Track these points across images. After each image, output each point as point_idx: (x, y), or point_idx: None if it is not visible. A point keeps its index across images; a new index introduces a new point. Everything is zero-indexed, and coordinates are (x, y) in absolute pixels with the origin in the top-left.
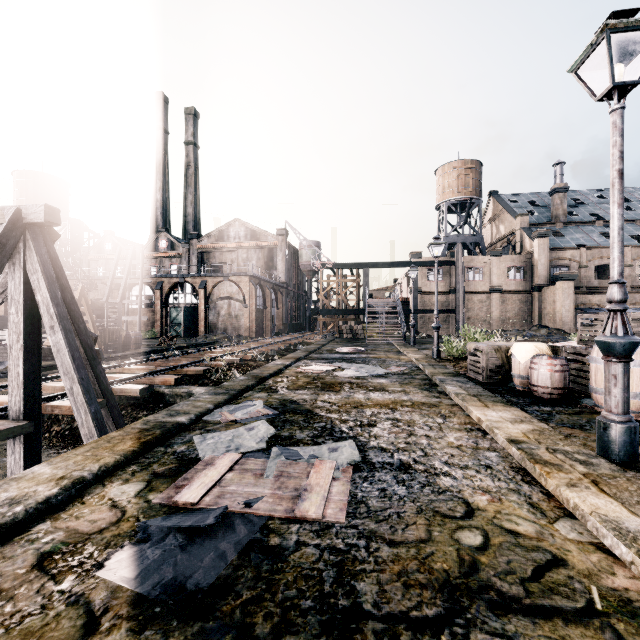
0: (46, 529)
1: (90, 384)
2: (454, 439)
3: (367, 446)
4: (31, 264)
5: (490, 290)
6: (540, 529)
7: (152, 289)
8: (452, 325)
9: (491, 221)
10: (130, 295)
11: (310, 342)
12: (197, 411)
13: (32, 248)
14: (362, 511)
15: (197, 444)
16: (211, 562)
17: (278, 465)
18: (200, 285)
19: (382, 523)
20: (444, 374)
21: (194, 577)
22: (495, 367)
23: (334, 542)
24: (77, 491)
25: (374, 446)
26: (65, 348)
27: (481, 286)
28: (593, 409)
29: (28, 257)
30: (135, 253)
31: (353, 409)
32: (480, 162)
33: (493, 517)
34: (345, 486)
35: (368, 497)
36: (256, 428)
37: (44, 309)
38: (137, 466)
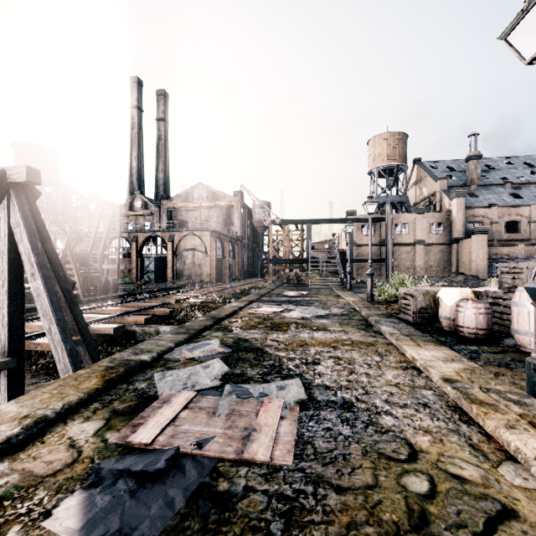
0: (2, 471)
1: (66, 324)
2: (392, 377)
3: (312, 384)
4: (14, 219)
5: (415, 242)
6: (485, 474)
7: (129, 242)
8: (382, 272)
9: (415, 184)
10: (110, 247)
11: (261, 287)
12: (159, 349)
13: (15, 204)
14: (309, 452)
15: (157, 381)
16: (158, 511)
17: (230, 403)
18: (169, 238)
19: (329, 466)
20: (378, 315)
21: (140, 529)
22: (424, 309)
23: (282, 488)
24: (39, 430)
25: (319, 384)
26: (44, 293)
27: (407, 239)
28: (515, 348)
29: (12, 212)
30: (115, 212)
31: (299, 347)
32: (406, 134)
33: (437, 460)
34: (292, 425)
35: (314, 437)
36: (211, 366)
37: (26, 258)
38: (99, 403)
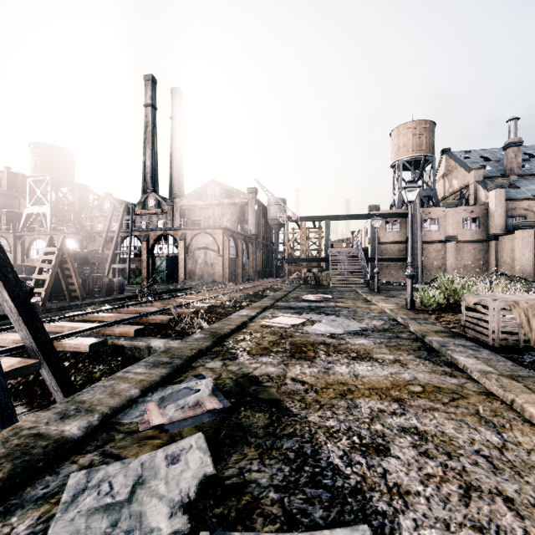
0: None
1: None
2: None
3: None
4: None
5: (446, 239)
6: None
7: (140, 241)
8: None
9: (444, 176)
10: (122, 246)
11: (277, 288)
12: (108, 405)
13: None
14: None
15: (60, 509)
16: None
17: None
18: (180, 237)
19: None
20: (437, 333)
21: None
22: (510, 328)
23: None
24: None
25: None
26: None
27: (437, 236)
28: None
29: None
30: (129, 211)
31: (340, 400)
32: (433, 122)
33: None
34: None
35: None
36: (183, 458)
37: None
38: None
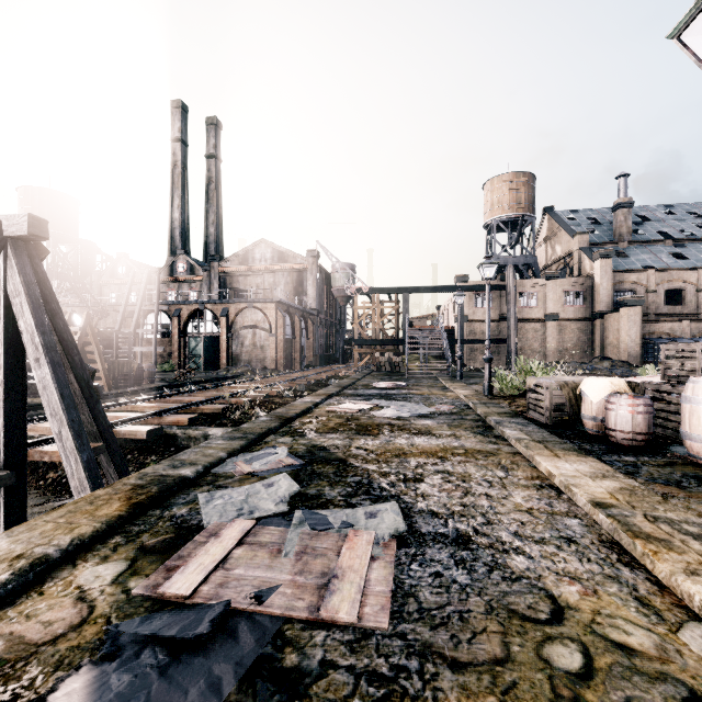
0: None
1: (82, 427)
2: (522, 500)
3: (414, 509)
4: (13, 285)
5: (545, 317)
6: (660, 642)
7: (169, 317)
8: (502, 357)
9: (546, 241)
10: (145, 323)
11: (344, 376)
12: (206, 461)
13: (14, 266)
14: (411, 609)
15: (202, 505)
16: (199, 697)
17: (301, 537)
18: (222, 312)
19: (440, 630)
20: (500, 414)
21: None
22: (561, 406)
23: (374, 662)
24: (36, 575)
25: (422, 509)
26: (52, 384)
27: (535, 313)
28: (686, 459)
29: (9, 277)
30: (151, 277)
31: (394, 458)
32: (533, 175)
33: (591, 621)
34: (387, 569)
35: (418, 586)
36: (276, 484)
37: (28, 338)
38: (122, 537)
